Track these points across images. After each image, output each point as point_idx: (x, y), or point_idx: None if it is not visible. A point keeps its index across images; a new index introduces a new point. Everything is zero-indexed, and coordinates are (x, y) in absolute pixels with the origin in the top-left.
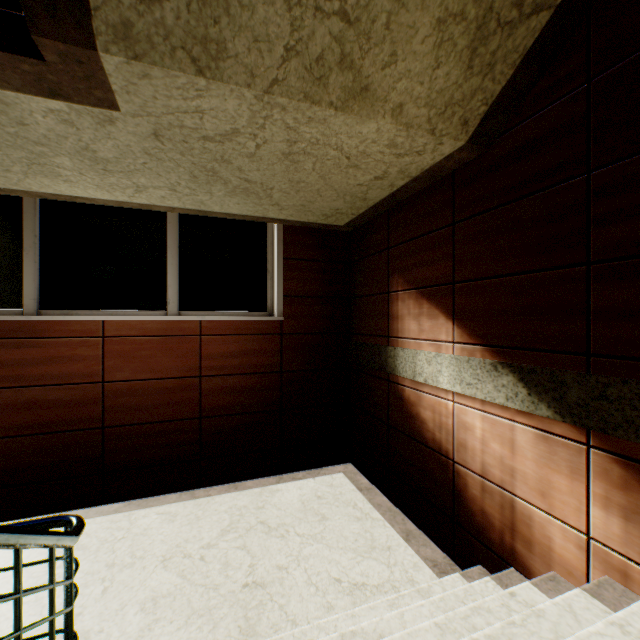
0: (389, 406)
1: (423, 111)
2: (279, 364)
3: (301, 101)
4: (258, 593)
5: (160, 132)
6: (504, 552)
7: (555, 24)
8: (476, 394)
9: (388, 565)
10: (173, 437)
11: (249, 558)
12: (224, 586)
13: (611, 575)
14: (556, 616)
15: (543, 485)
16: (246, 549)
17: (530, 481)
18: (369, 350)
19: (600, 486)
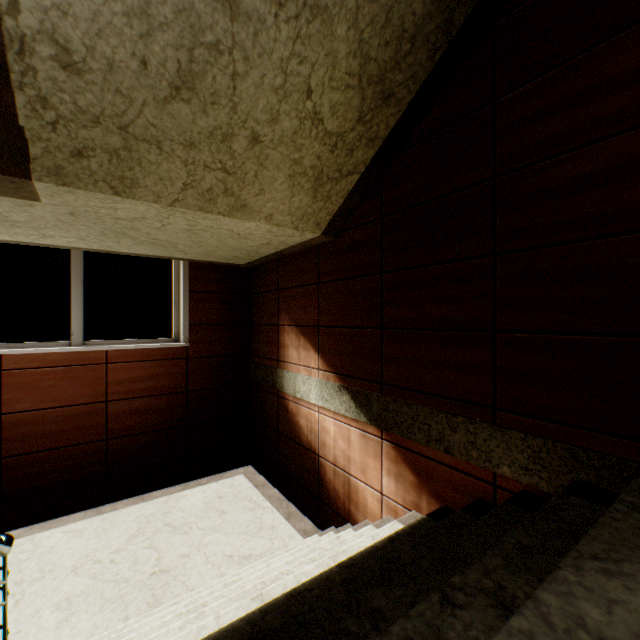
0: (279, 416)
1: (288, 218)
2: (185, 385)
3: (197, 211)
4: (164, 577)
5: (76, 213)
6: (345, 514)
7: (364, 180)
8: (330, 407)
9: (271, 539)
10: (78, 460)
11: (156, 553)
12: (134, 578)
13: (391, 514)
14: (352, 541)
15: (363, 466)
16: (153, 547)
17: (357, 464)
18: (265, 370)
19: (387, 462)
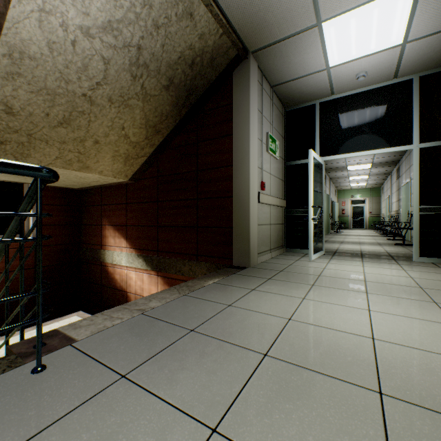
0: (102, 276)
1: (111, 173)
2: (34, 263)
3: (61, 168)
4: None
5: None
6: None
7: (149, 159)
8: (133, 266)
9: None
10: None
11: None
12: None
13: None
14: None
15: (150, 290)
16: None
17: (147, 290)
18: (92, 251)
19: (160, 286)
